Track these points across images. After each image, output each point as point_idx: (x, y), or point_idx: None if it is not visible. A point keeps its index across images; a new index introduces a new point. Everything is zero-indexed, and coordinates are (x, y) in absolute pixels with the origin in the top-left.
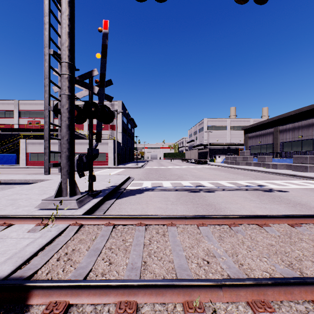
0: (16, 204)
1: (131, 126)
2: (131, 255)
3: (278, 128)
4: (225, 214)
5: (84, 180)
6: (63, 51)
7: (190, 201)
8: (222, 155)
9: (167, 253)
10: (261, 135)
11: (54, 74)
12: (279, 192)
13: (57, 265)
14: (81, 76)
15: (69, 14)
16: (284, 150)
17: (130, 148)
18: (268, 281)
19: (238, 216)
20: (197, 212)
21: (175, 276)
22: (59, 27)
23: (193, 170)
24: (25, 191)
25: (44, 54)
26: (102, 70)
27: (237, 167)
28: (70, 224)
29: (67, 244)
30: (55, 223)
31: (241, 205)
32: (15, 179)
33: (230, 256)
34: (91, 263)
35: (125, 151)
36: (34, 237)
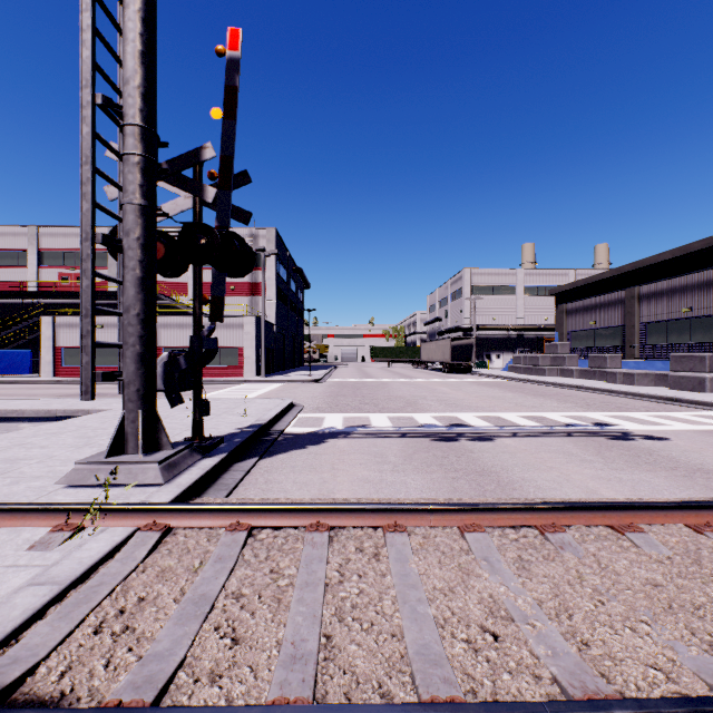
0: (13, 473)
1: (297, 287)
2: (291, 618)
3: (636, 290)
4: (525, 497)
5: (186, 412)
6: (127, 99)
7: (438, 464)
8: (505, 353)
9: (385, 611)
10: (595, 307)
11: (109, 156)
12: (647, 439)
13: (92, 648)
14: (173, 161)
15: (143, 9)
16: (650, 342)
17: (294, 338)
18: (676, 711)
19: (561, 506)
20: (456, 491)
21: (410, 684)
22: (120, 41)
23: (439, 388)
24: (42, 439)
25: (82, 105)
26: (225, 148)
27: (542, 380)
28: (141, 526)
29: (128, 583)
30: (100, 525)
31: (560, 474)
32: (23, 410)
33: (553, 618)
34: (184, 642)
35: (283, 344)
36: (43, 563)
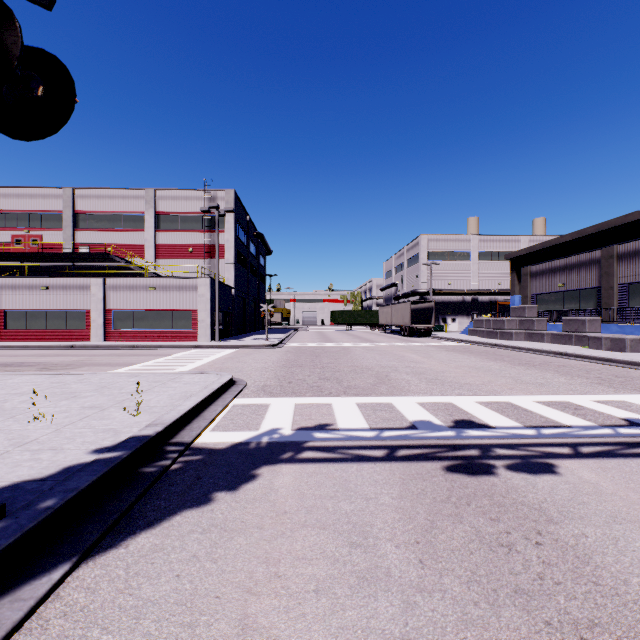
0: None
1: (258, 252)
2: None
3: (615, 249)
4: None
5: (61, 402)
6: None
7: (511, 591)
8: (460, 317)
9: None
10: (564, 268)
11: None
12: None
13: None
14: None
15: None
16: (632, 304)
17: (256, 301)
18: None
19: None
20: None
21: None
22: None
23: (407, 355)
24: None
25: None
26: None
27: (514, 346)
28: None
29: None
30: None
31: None
32: None
33: None
34: None
35: (243, 308)
36: None
